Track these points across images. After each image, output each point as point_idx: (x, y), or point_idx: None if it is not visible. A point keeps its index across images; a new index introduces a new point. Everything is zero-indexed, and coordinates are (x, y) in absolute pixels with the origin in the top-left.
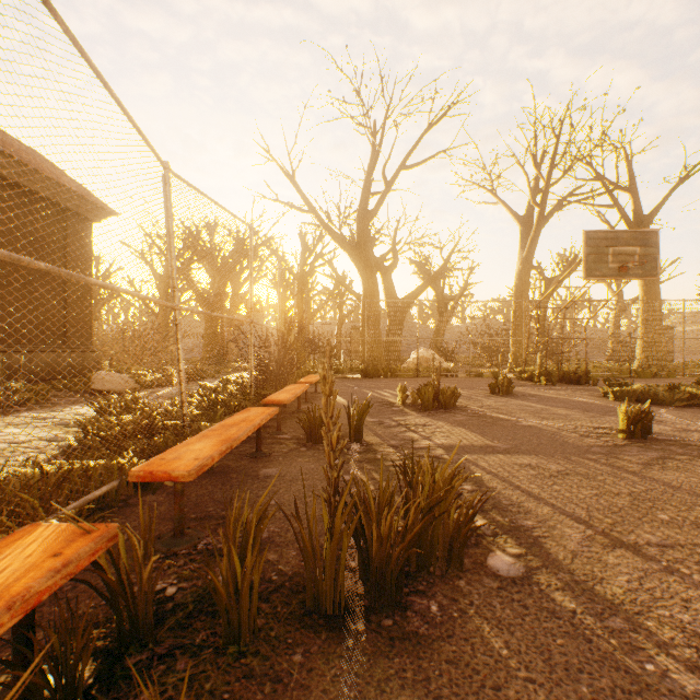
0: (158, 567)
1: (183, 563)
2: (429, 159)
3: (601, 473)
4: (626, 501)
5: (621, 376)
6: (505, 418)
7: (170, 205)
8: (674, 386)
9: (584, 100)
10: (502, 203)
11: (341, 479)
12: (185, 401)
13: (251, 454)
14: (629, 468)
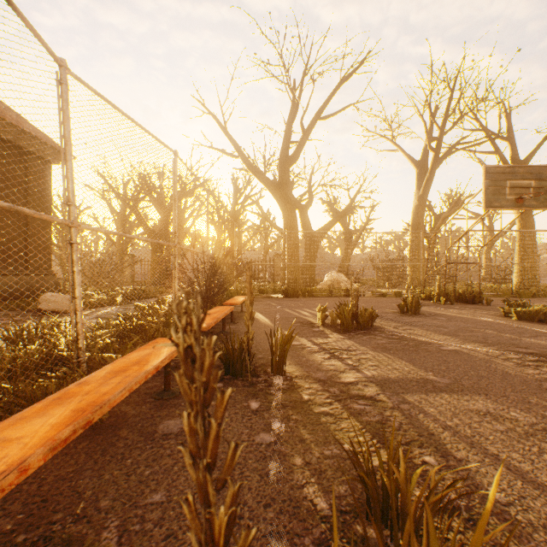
0: None
1: None
2: (340, 111)
3: None
4: None
5: (505, 296)
6: (426, 341)
7: (65, 107)
8: None
9: (472, 61)
10: (401, 150)
11: (260, 441)
12: (80, 333)
13: (157, 394)
14: None
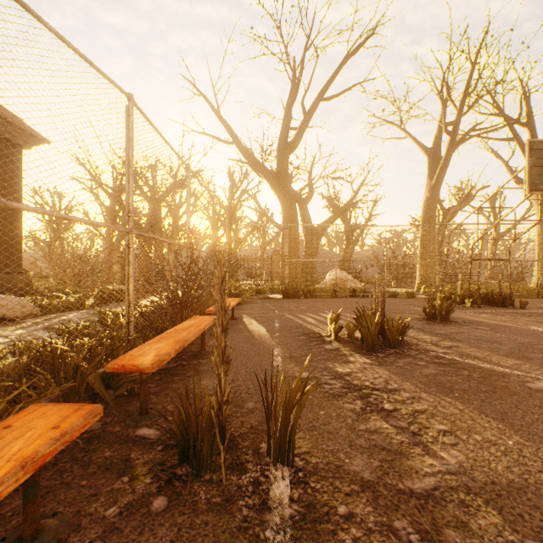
0: None
1: None
2: (345, 91)
3: None
4: None
5: (530, 297)
6: (493, 369)
7: None
8: None
9: (491, 36)
10: (410, 137)
11: None
12: None
13: None
14: None
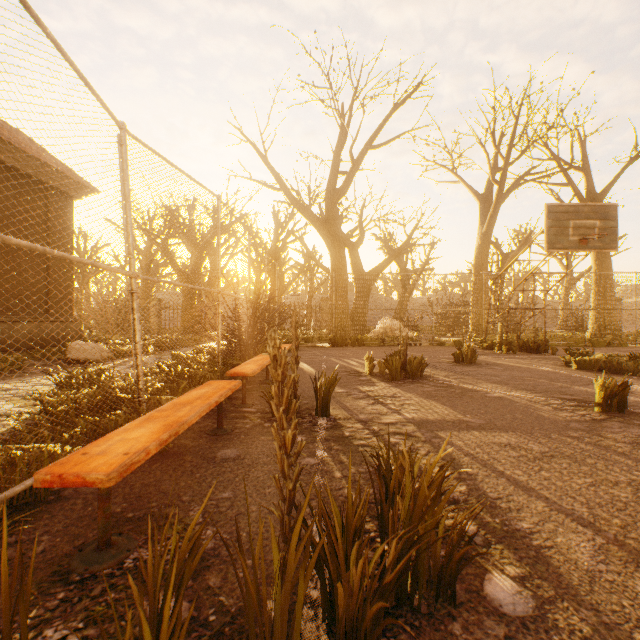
0: (65, 598)
1: (99, 592)
2: (394, 139)
3: (588, 454)
4: (628, 493)
5: (576, 345)
6: (474, 388)
7: (126, 167)
8: (635, 356)
9: (541, 83)
10: (463, 182)
11: (306, 463)
12: (141, 375)
13: (211, 431)
14: (617, 449)
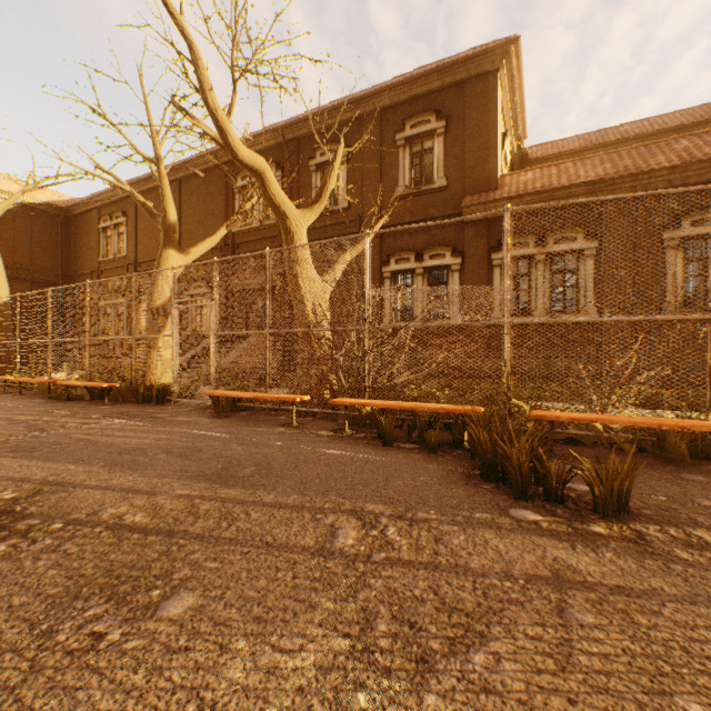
0: None
1: None
2: None
3: None
4: None
5: None
6: None
7: None
8: None
9: None
10: None
11: (694, 499)
12: None
13: None
14: None
